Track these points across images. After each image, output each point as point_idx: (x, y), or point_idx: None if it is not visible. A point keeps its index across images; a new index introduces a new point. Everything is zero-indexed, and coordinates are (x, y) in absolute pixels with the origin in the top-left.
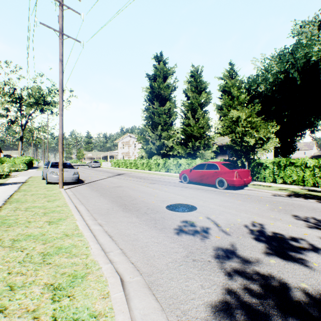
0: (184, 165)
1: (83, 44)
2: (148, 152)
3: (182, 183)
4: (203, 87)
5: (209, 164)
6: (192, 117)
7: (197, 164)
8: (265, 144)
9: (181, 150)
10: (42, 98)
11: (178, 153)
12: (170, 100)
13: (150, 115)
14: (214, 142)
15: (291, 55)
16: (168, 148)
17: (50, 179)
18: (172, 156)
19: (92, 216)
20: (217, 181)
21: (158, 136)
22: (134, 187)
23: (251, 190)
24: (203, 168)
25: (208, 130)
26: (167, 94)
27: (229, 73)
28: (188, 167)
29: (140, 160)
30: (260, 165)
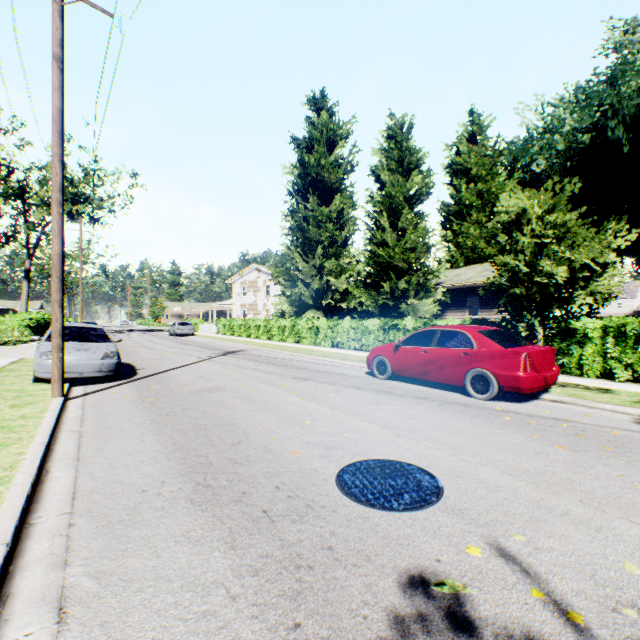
0: (375, 332)
1: (120, 22)
2: (295, 304)
3: (375, 378)
4: (415, 161)
5: (447, 333)
6: (391, 227)
7: (414, 333)
8: (593, 280)
9: (367, 299)
10: (73, 190)
11: (360, 306)
12: (342, 191)
13: (300, 224)
14: (439, 281)
15: (611, 88)
16: (339, 295)
17: (41, 371)
18: (347, 312)
19: (62, 538)
20: (471, 377)
21: (317, 268)
22: (252, 393)
23: (563, 402)
24: (431, 342)
25: (426, 254)
26: (336, 179)
27: (469, 133)
28: (384, 336)
29: (277, 321)
30: (568, 335)
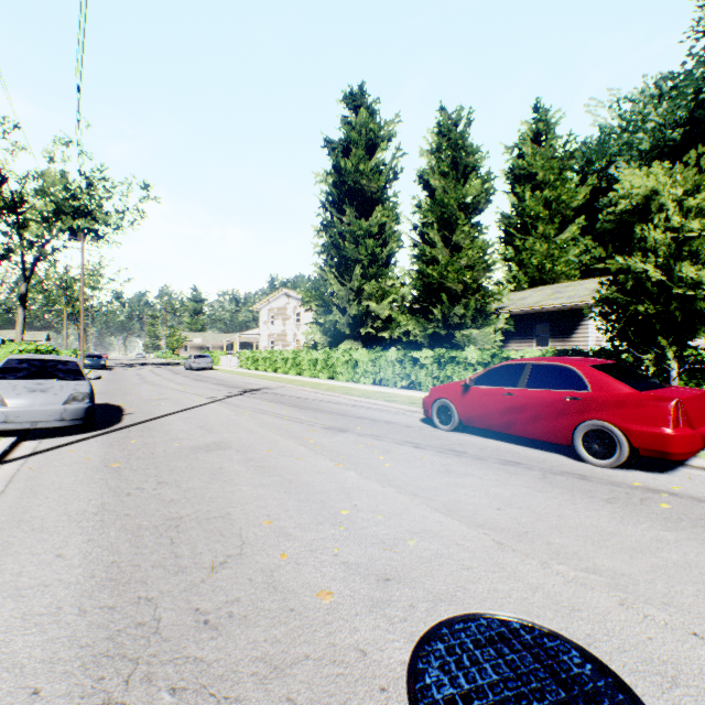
0: (427, 366)
1: None
2: (329, 333)
3: (435, 428)
4: (472, 162)
5: (542, 368)
6: (443, 242)
7: (492, 367)
8: None
9: (415, 327)
10: (76, 204)
11: (405, 335)
12: (383, 202)
13: (335, 240)
14: (500, 305)
15: None
16: (380, 323)
17: None
18: (390, 343)
19: None
20: (583, 433)
21: (355, 292)
22: (265, 453)
23: None
24: (518, 381)
25: (485, 273)
26: (377, 188)
27: (534, 132)
28: (439, 372)
29: (307, 353)
30: (700, 370)
